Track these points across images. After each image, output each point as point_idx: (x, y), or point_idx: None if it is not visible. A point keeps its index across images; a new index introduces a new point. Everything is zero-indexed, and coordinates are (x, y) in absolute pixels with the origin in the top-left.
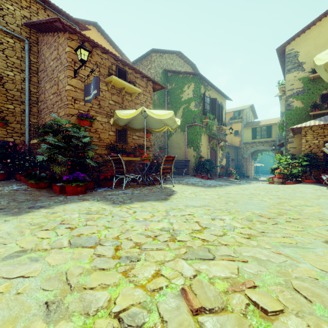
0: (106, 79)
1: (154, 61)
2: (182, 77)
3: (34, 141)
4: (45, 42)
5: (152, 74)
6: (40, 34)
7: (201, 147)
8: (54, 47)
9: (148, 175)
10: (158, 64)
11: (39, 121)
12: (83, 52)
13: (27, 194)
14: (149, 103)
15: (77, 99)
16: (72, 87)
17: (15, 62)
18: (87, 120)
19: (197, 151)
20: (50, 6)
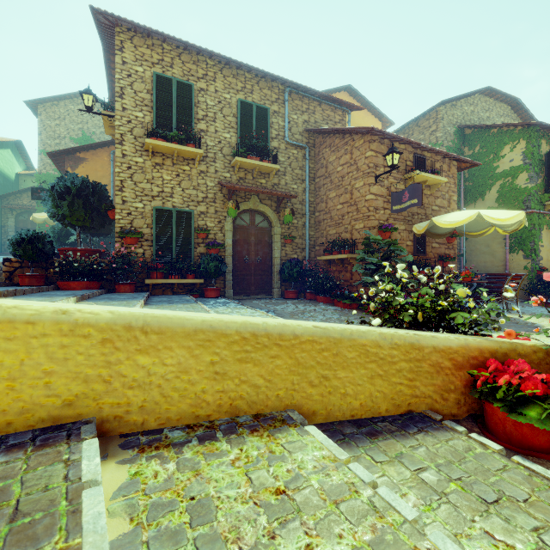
0: (404, 176)
1: (442, 117)
2: (498, 133)
3: (324, 258)
4: (327, 144)
5: (440, 139)
6: (317, 135)
7: (540, 251)
8: (343, 151)
9: (477, 300)
10: (449, 121)
11: (315, 234)
12: (394, 156)
13: (356, 315)
14: (453, 192)
15: (377, 208)
16: (373, 196)
17: (298, 174)
18: (389, 231)
19: (532, 259)
20: (327, 99)
